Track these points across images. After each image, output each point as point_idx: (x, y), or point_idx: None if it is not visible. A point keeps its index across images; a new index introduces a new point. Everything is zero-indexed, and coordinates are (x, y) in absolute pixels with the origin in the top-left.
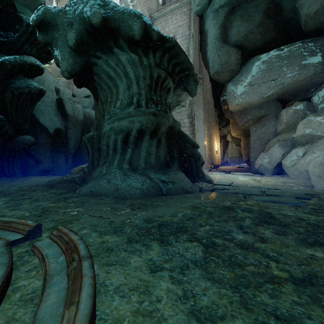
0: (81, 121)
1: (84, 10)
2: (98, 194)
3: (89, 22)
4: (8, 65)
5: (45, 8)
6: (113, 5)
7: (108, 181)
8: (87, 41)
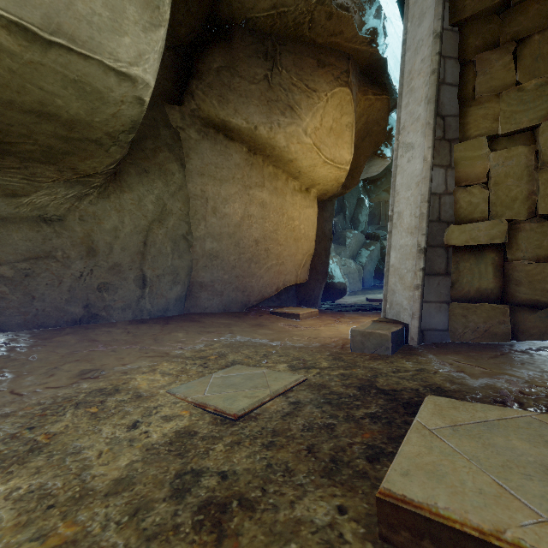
0: None
1: None
2: None
3: None
4: None
5: None
6: None
7: None
8: None
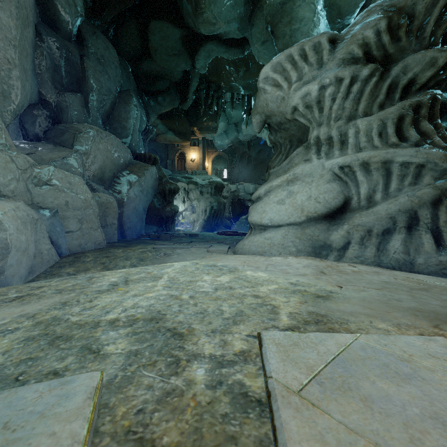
0: None
1: None
2: None
3: None
4: None
5: None
6: None
7: None
8: None
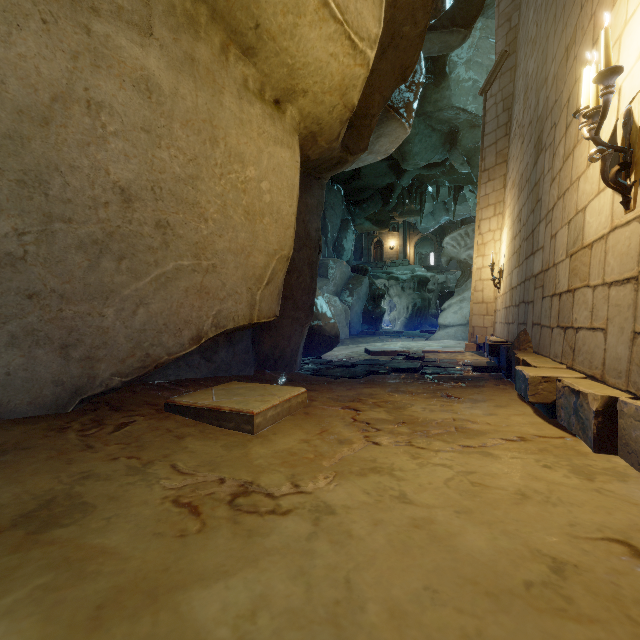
0: None
1: None
2: None
3: None
4: None
5: None
6: None
7: None
8: None
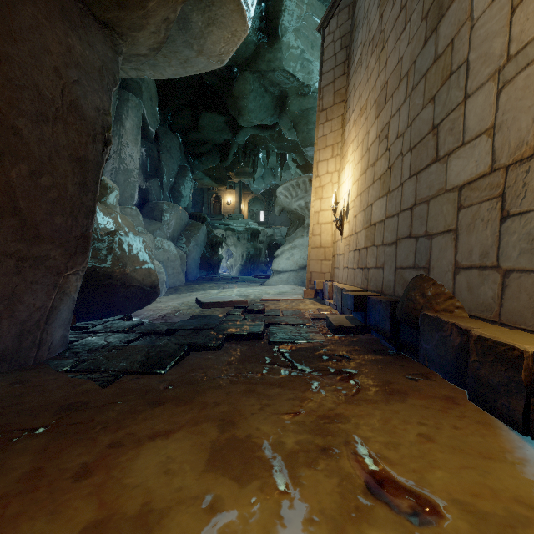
0: None
1: None
2: None
3: None
4: None
5: None
6: None
7: None
8: None
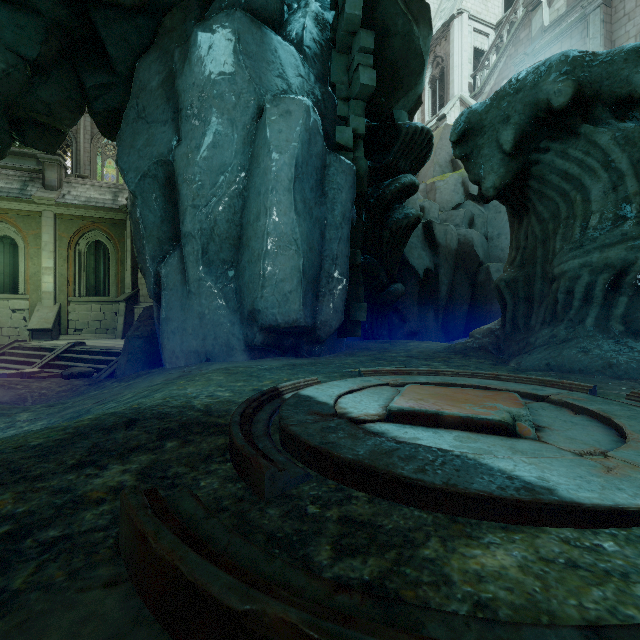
0: (454, 251)
1: (538, 92)
2: (566, 370)
3: (543, 105)
4: (388, 196)
5: (470, 112)
6: (588, 60)
7: (583, 351)
8: (528, 133)
